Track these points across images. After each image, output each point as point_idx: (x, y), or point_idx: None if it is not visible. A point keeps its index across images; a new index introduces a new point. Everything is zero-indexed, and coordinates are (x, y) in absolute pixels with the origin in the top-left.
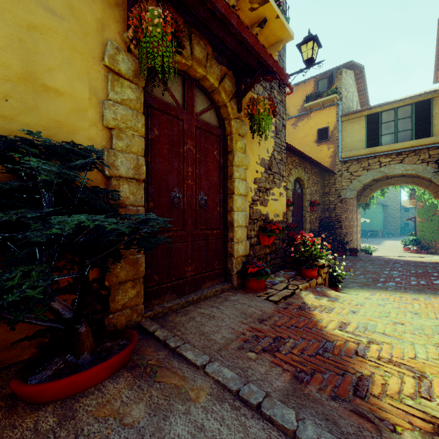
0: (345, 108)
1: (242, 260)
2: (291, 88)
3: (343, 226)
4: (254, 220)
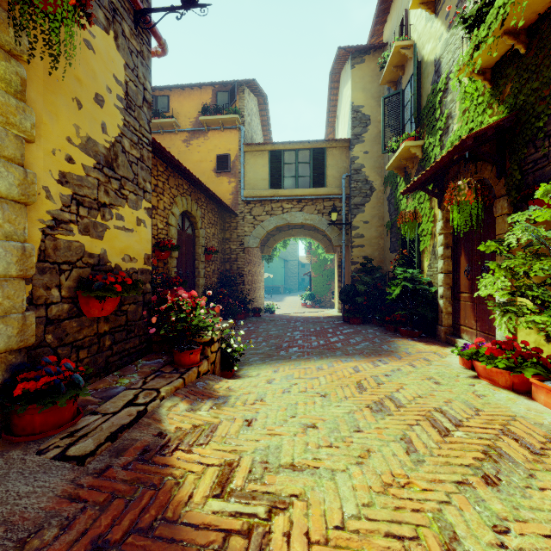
0: (248, 136)
1: (8, 361)
2: (161, 44)
3: (246, 281)
4: (59, 264)
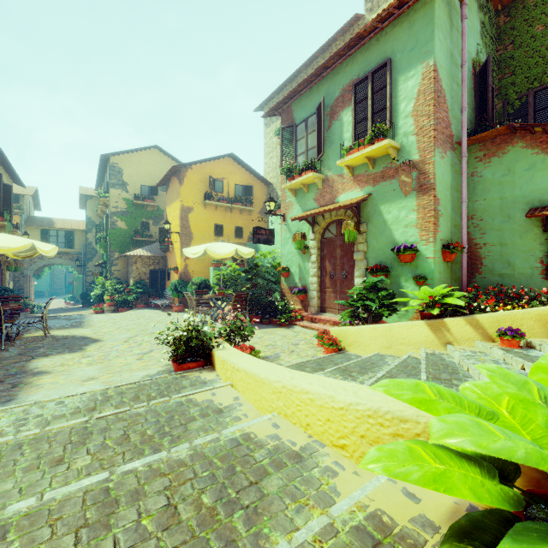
0: (26, 217)
1: None
2: None
3: (25, 292)
4: None
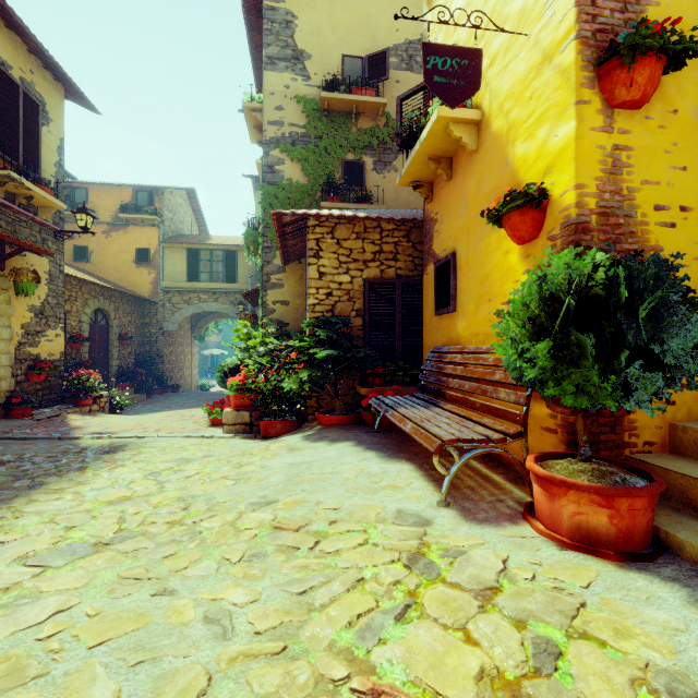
0: (170, 231)
1: (6, 395)
2: (71, 237)
3: (166, 361)
4: (21, 360)
